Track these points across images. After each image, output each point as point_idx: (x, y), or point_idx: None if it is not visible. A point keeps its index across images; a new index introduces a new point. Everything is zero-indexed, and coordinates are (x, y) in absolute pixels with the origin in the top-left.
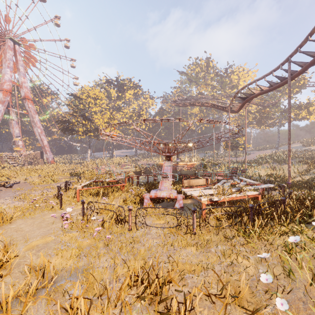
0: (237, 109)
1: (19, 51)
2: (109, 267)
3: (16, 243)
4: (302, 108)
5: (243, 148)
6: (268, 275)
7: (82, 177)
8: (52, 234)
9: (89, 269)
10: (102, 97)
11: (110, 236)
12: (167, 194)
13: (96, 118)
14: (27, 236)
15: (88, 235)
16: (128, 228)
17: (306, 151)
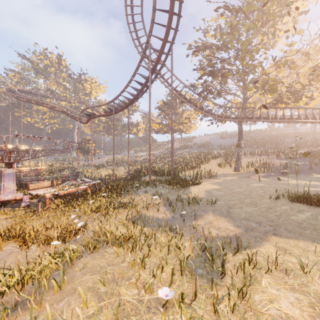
0: (85, 122)
1: None
2: None
3: None
4: (134, 126)
5: (94, 153)
6: (75, 215)
7: None
8: None
9: None
10: None
11: None
12: (12, 196)
13: None
14: None
15: None
16: None
17: (135, 157)
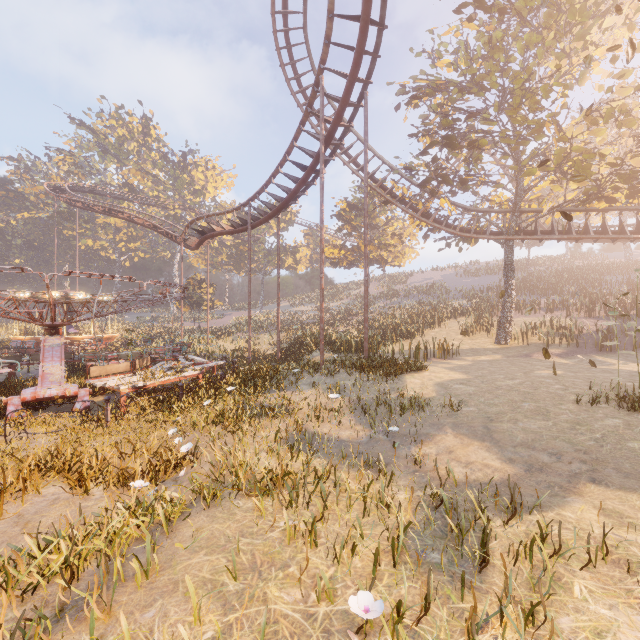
0: (195, 245)
1: None
2: None
3: None
4: (289, 253)
5: (211, 307)
6: (176, 429)
7: None
8: None
9: None
10: None
11: None
12: (59, 390)
13: None
14: None
15: None
16: None
17: (291, 314)
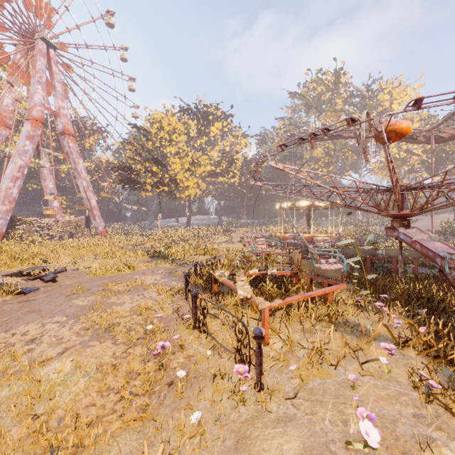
0: None
1: (55, 60)
2: None
3: None
4: None
5: None
6: None
7: (226, 266)
8: None
9: None
10: (180, 130)
11: None
12: None
13: (174, 162)
14: None
15: None
16: None
17: None
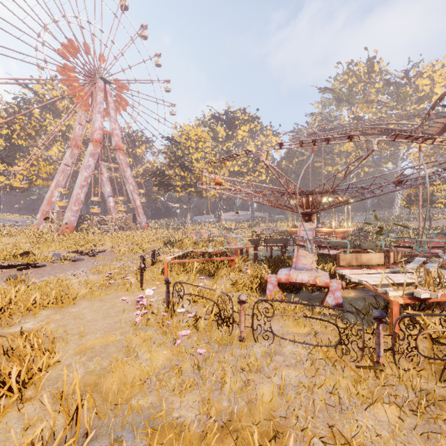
0: (439, 130)
1: (110, 92)
2: (198, 421)
3: (68, 339)
4: None
5: (444, 205)
6: None
7: (175, 246)
8: (119, 330)
9: (159, 419)
10: (205, 138)
11: (203, 351)
12: (309, 277)
13: (198, 167)
14: (86, 328)
15: (170, 339)
16: (239, 336)
17: None
